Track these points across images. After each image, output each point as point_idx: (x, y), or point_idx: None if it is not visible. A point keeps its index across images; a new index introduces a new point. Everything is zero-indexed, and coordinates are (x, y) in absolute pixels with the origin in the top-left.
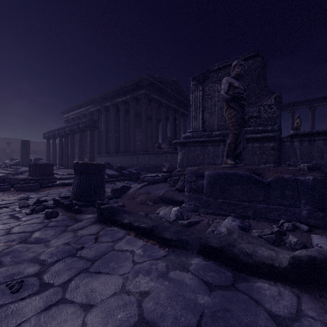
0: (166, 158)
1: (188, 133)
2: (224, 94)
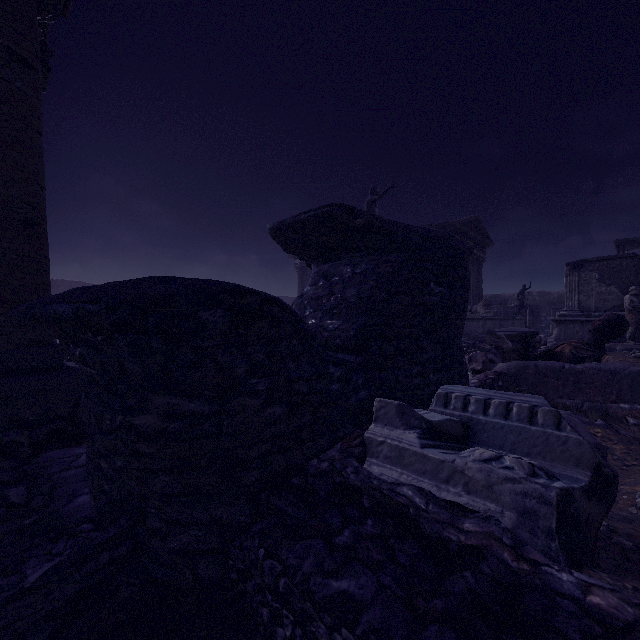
0: (484, 325)
1: (563, 312)
2: (628, 306)
